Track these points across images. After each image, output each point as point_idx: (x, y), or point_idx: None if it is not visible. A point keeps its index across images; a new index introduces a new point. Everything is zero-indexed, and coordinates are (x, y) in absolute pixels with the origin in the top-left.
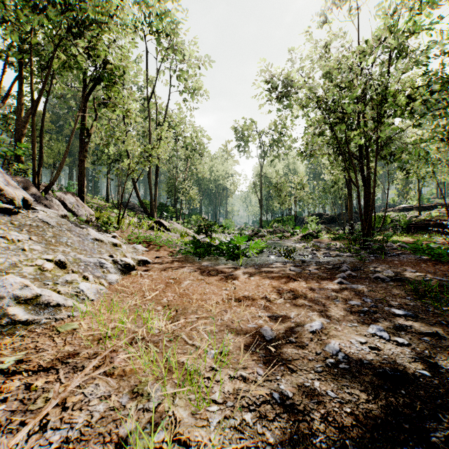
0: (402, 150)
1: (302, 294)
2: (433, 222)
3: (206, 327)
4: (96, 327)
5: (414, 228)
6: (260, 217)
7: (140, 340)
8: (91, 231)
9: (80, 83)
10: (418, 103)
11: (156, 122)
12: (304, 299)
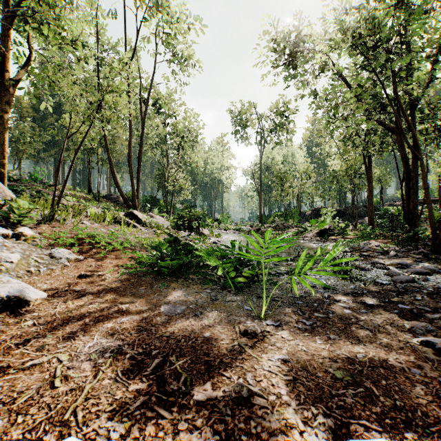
0: None
1: None
2: None
3: None
4: None
5: None
6: (260, 211)
7: None
8: None
9: (42, 45)
10: None
11: (140, 100)
12: None
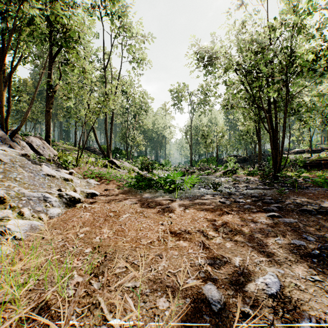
0: (301, 105)
1: (239, 230)
2: (323, 162)
3: (135, 284)
4: (0, 283)
5: (308, 166)
6: (190, 158)
7: (43, 312)
8: (44, 167)
9: None
10: (324, 61)
11: None
12: (243, 237)
